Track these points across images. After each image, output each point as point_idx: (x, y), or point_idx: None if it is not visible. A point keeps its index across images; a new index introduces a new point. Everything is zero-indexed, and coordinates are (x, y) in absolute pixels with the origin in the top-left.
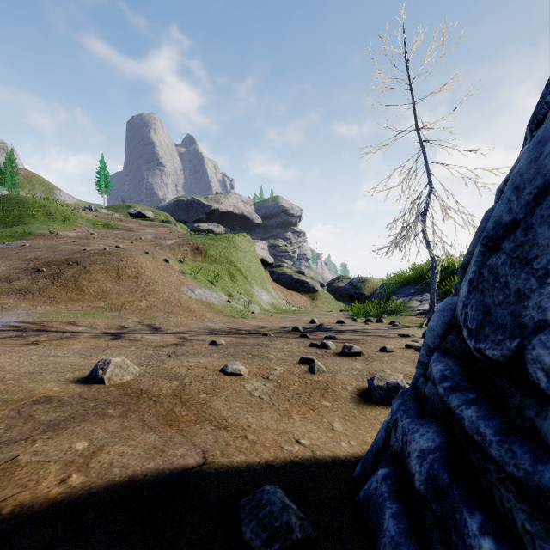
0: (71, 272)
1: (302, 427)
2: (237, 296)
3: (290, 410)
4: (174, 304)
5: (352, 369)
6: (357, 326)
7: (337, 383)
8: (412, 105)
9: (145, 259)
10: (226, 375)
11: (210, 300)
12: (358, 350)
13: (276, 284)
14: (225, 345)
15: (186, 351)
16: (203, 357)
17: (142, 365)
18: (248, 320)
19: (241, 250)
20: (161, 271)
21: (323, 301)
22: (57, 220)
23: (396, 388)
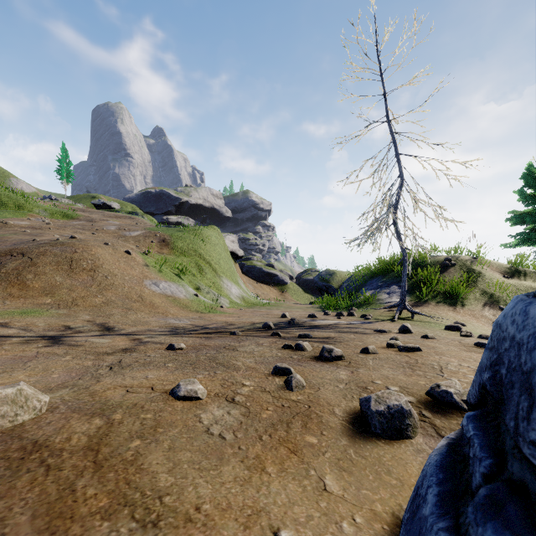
0: (14, 265)
1: (282, 493)
2: (206, 289)
3: (262, 456)
4: (135, 299)
5: (337, 381)
6: (329, 320)
7: (321, 404)
8: (384, 96)
9: (104, 251)
10: (177, 400)
11: (176, 294)
12: (339, 353)
13: (246, 276)
14: (186, 348)
15: (136, 359)
16: (153, 369)
17: (65, 387)
18: (216, 316)
19: (210, 243)
20: (121, 264)
21: (292, 293)
22: (9, 209)
23: (400, 413)
